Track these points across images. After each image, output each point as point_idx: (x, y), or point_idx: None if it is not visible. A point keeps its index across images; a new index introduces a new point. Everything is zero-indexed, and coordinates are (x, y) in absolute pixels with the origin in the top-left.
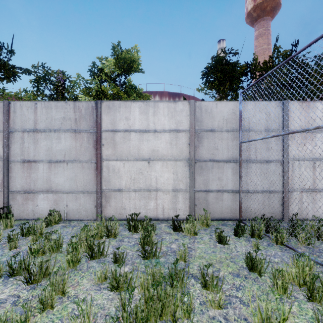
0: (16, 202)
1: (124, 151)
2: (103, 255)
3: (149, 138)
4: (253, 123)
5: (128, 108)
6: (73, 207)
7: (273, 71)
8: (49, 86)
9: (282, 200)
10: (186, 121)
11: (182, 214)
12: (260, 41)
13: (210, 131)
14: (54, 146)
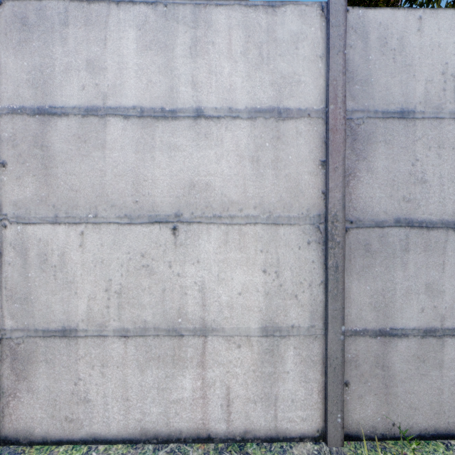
0: None
1: (82, 188)
2: None
3: (176, 140)
4: None
5: (97, 26)
6: None
7: None
8: None
9: None
10: (314, 77)
11: (299, 417)
12: None
13: (397, 118)
14: None
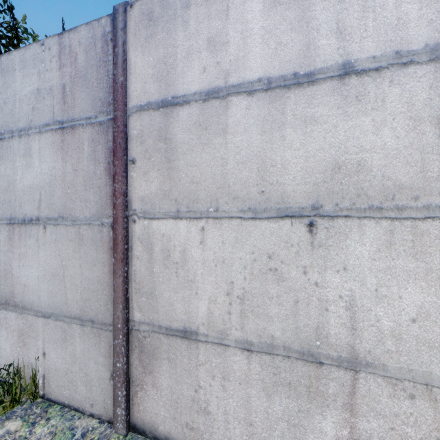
0: None
1: (203, 180)
2: None
3: (314, 111)
4: None
5: None
6: (57, 363)
7: None
8: None
9: None
10: None
11: None
12: None
13: None
14: (19, 177)
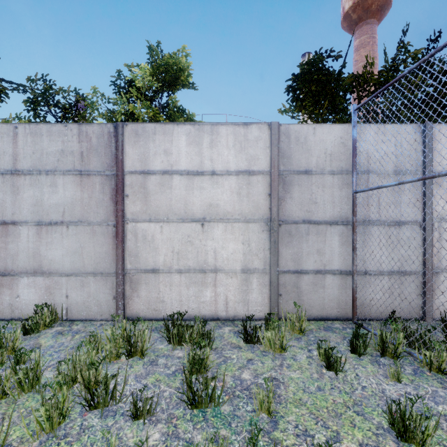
0: None
1: (162, 206)
2: (115, 400)
3: (203, 185)
4: (375, 161)
5: (168, 135)
6: (77, 299)
7: (422, 63)
8: (53, 109)
9: (422, 286)
10: (265, 156)
11: (258, 310)
12: (362, 54)
13: (303, 174)
14: (46, 198)
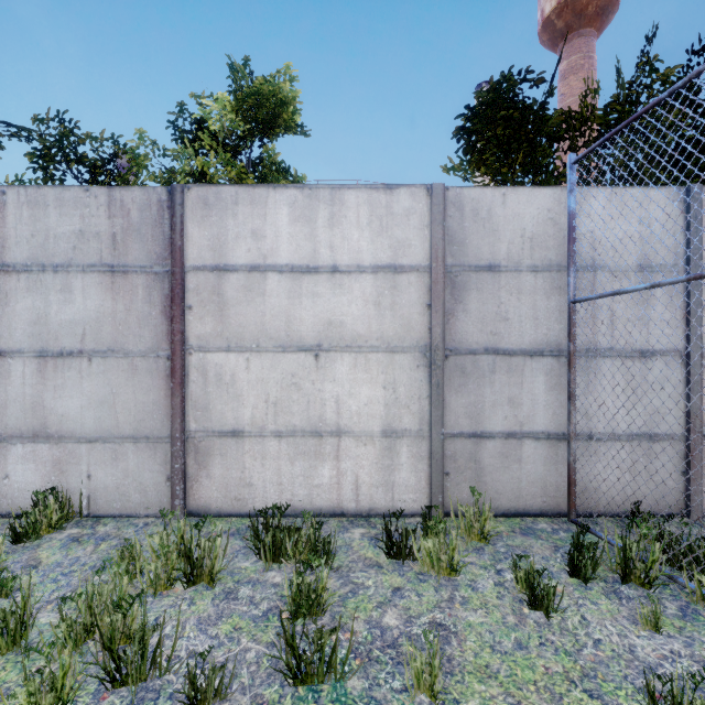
0: None
1: (248, 326)
2: (159, 668)
3: (318, 289)
4: (605, 249)
5: (259, 205)
6: (106, 481)
7: (694, 78)
8: (76, 168)
9: (684, 459)
10: (422, 242)
11: (410, 499)
12: (571, 84)
13: (486, 271)
14: (54, 311)
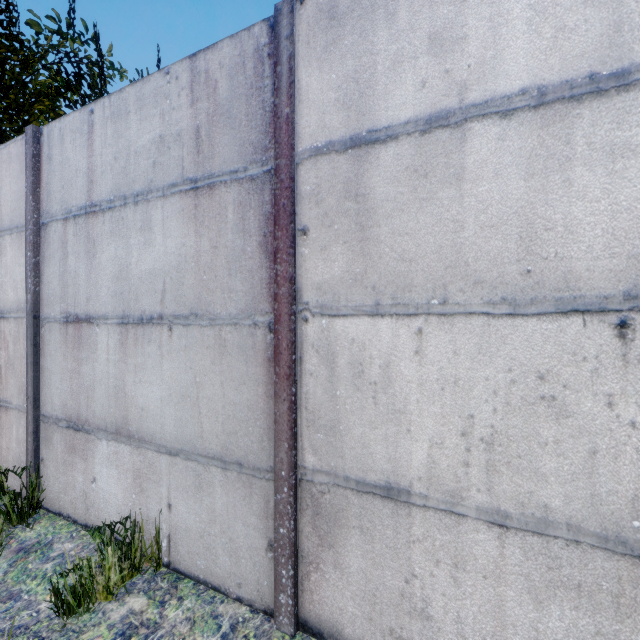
0: (52, 454)
1: (420, 256)
2: None
3: (630, 134)
4: None
5: None
6: (188, 520)
7: None
8: None
9: None
10: None
11: None
12: None
13: None
14: (135, 260)
